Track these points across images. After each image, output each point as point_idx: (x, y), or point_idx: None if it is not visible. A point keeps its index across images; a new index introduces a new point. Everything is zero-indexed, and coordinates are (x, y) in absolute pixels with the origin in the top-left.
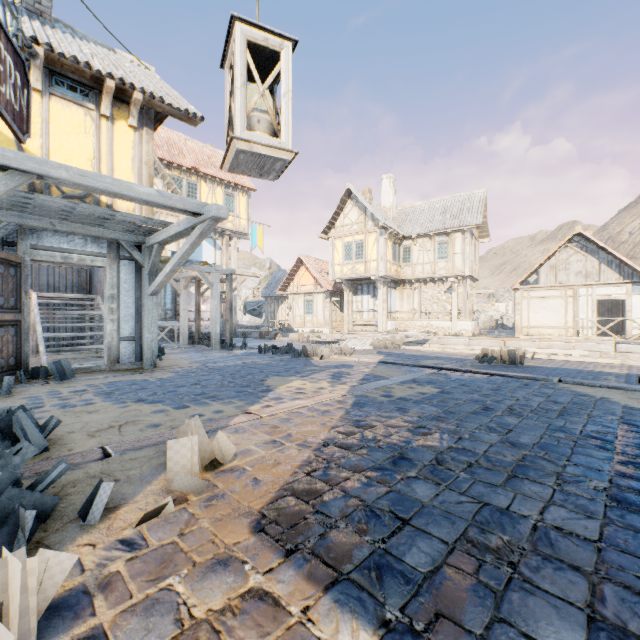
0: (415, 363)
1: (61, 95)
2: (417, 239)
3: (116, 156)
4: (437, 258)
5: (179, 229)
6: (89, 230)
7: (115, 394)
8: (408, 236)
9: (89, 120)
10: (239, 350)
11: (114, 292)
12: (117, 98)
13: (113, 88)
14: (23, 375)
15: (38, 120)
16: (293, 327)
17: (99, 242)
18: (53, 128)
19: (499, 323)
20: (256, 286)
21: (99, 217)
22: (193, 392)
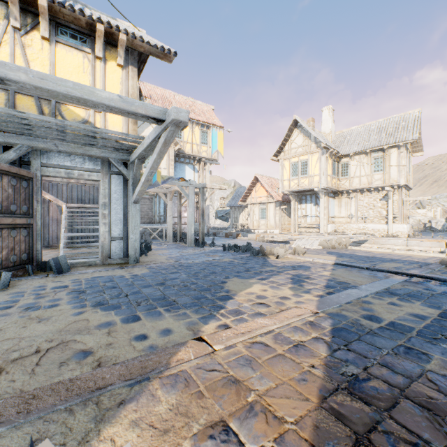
0: (376, 267)
1: (64, 42)
2: (354, 156)
3: (108, 90)
4: (373, 171)
5: (149, 141)
6: (85, 150)
7: (84, 293)
8: (346, 154)
9: (86, 62)
10: (208, 247)
11: (106, 201)
12: (108, 43)
13: (102, 31)
14: (30, 268)
15: (47, 63)
16: (251, 229)
17: (94, 160)
18: (58, 69)
19: (427, 226)
20: (222, 197)
21: (87, 136)
22: (153, 295)
